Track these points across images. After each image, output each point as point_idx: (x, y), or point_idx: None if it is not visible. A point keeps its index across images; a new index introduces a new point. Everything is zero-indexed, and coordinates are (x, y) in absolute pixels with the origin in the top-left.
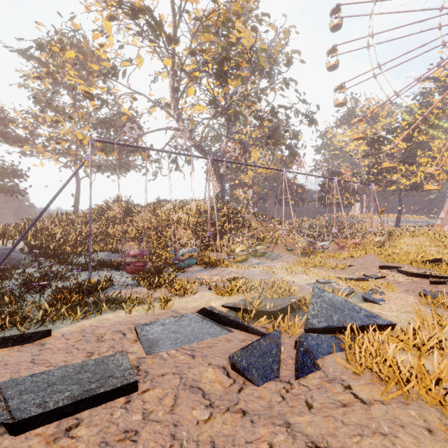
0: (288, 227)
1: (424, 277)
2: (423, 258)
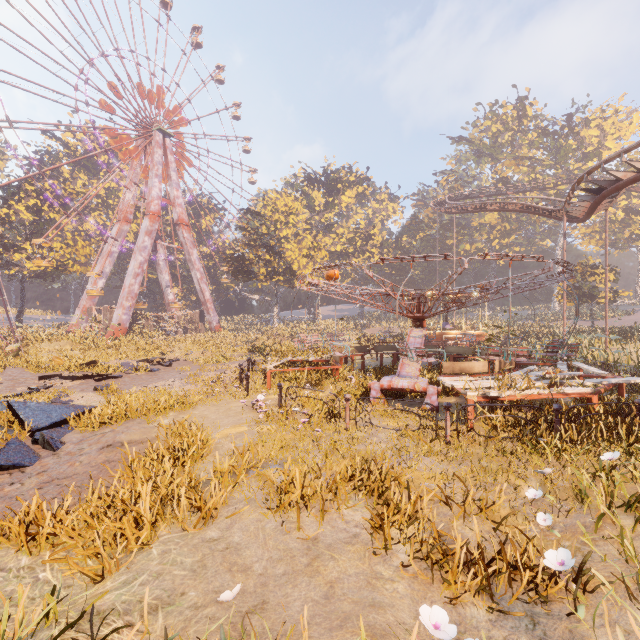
0: None
1: (89, 378)
2: (77, 363)
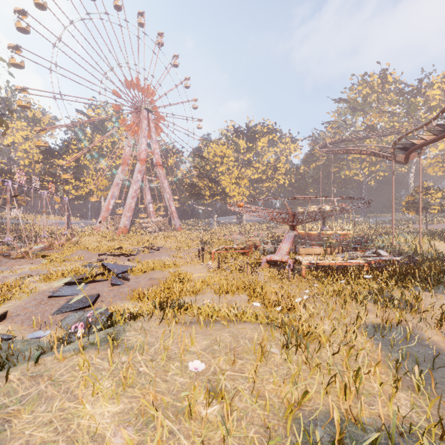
0: (15, 235)
1: (121, 255)
2: (110, 248)
